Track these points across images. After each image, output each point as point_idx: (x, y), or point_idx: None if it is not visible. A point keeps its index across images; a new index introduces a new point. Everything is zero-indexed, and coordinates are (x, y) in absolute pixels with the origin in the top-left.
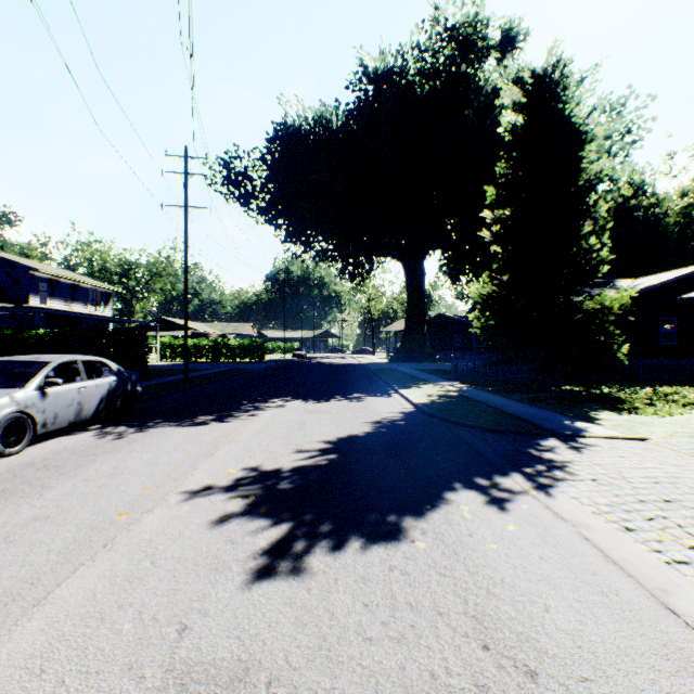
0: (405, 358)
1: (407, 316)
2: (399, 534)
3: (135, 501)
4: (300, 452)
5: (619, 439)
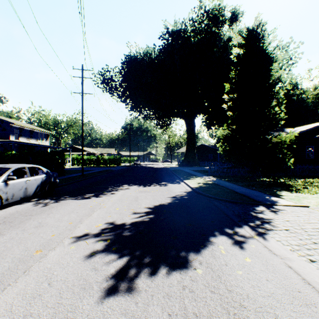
0: (186, 164)
1: (187, 145)
2: (187, 264)
3: (46, 243)
4: (135, 214)
5: (294, 206)
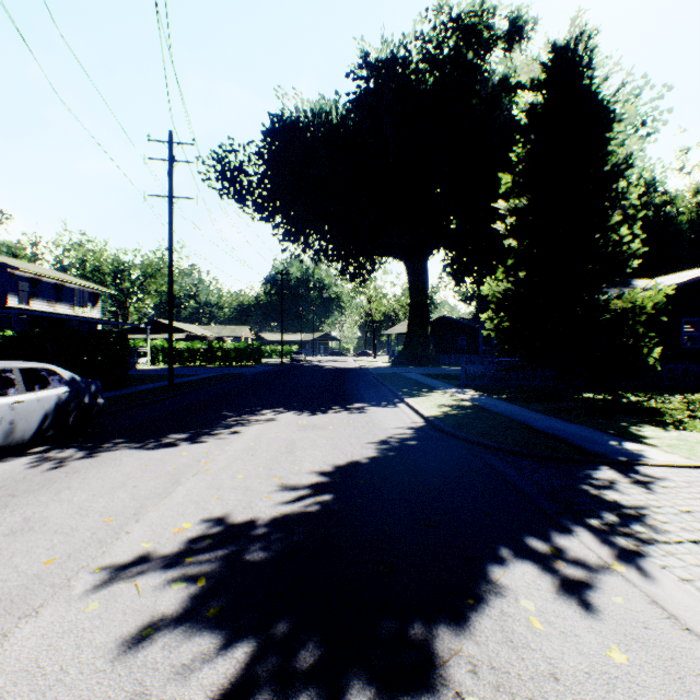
0: (407, 362)
1: (409, 318)
2: (433, 674)
3: (20, 589)
4: (285, 491)
5: (689, 468)
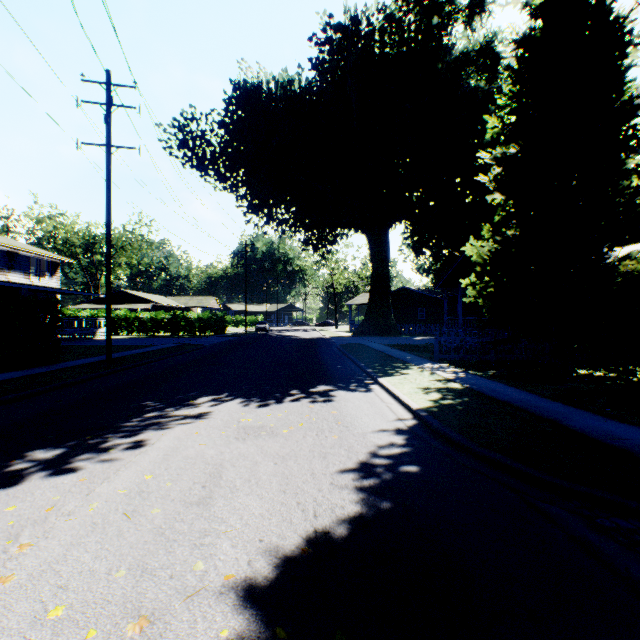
0: (369, 331)
1: (371, 288)
2: None
3: None
4: None
5: None
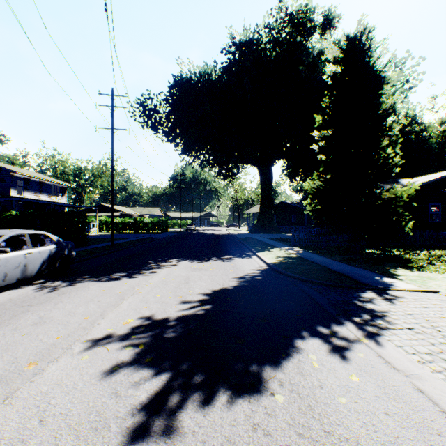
0: (259, 230)
1: (261, 202)
2: (260, 385)
3: (46, 350)
4: (184, 303)
5: (418, 292)
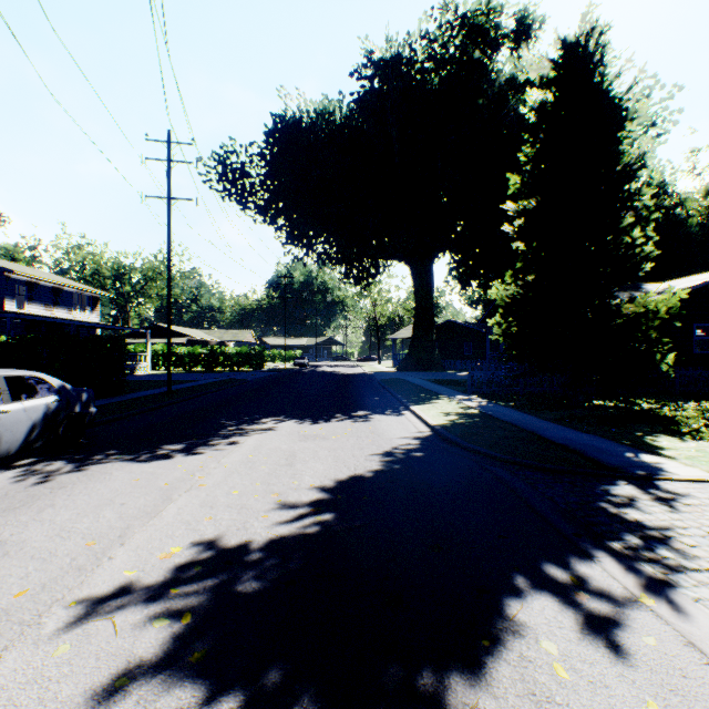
0: (412, 367)
1: (415, 322)
2: None
3: None
4: (283, 509)
5: None
